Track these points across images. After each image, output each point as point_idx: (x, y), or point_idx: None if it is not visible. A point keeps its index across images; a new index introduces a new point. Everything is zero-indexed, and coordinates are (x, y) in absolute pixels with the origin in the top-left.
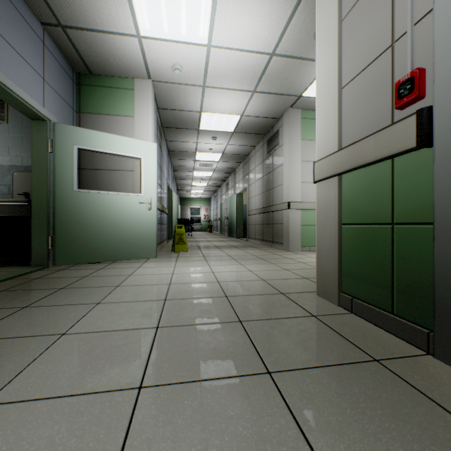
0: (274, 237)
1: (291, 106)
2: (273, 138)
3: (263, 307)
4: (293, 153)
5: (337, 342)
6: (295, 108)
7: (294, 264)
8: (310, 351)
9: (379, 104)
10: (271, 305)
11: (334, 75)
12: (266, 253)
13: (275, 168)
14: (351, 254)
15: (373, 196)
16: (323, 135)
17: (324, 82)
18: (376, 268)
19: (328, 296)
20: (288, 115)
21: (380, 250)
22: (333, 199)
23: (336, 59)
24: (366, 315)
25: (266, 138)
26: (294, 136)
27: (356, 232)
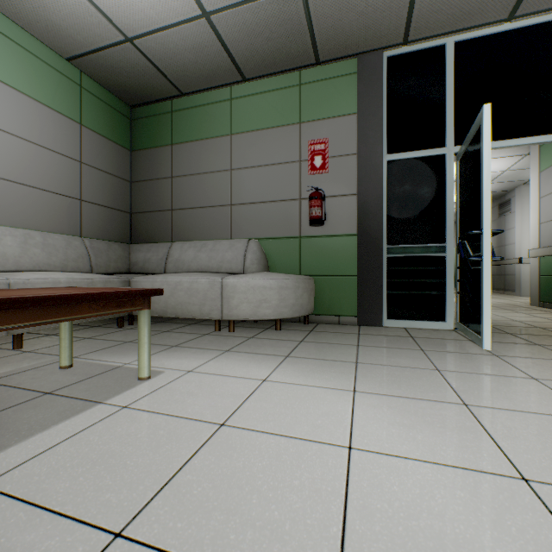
0: (505, 285)
1: (522, 184)
2: (505, 204)
3: (502, 306)
4: (524, 220)
5: (530, 309)
6: (527, 184)
7: (522, 300)
8: (519, 309)
9: (551, 236)
10: (505, 306)
11: (536, 217)
12: (498, 296)
13: (506, 229)
14: (543, 286)
15: (549, 266)
16: (532, 239)
17: (533, 217)
18: (550, 290)
19: (534, 304)
20: (519, 191)
21: (551, 284)
22: (536, 266)
23: (537, 212)
24: (547, 307)
25: (497, 202)
26: (525, 206)
27: (544, 278)
